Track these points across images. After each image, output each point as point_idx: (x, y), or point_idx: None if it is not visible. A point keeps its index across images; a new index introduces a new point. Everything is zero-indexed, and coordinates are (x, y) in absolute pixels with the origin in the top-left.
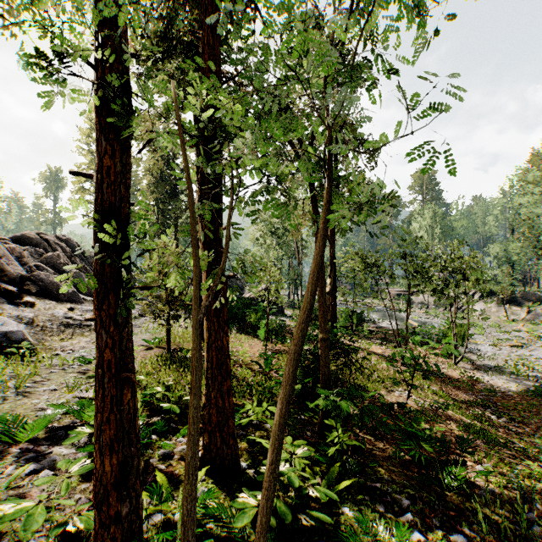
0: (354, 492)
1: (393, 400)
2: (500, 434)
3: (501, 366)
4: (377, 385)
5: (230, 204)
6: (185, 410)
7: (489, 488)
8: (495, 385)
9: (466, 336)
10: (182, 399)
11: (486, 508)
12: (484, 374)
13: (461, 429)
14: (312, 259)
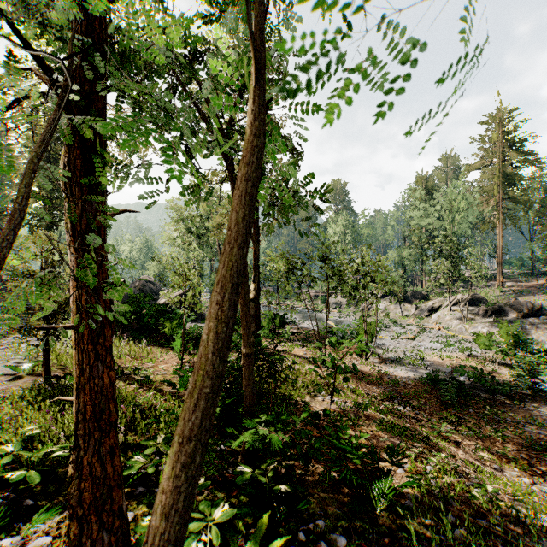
0: (285, 545)
1: (317, 406)
2: (408, 425)
3: (401, 357)
4: (301, 392)
5: (46, 131)
6: (56, 469)
7: (412, 494)
8: (399, 376)
9: (374, 333)
10: (50, 456)
11: (414, 521)
12: (389, 367)
13: (380, 428)
14: (226, 254)
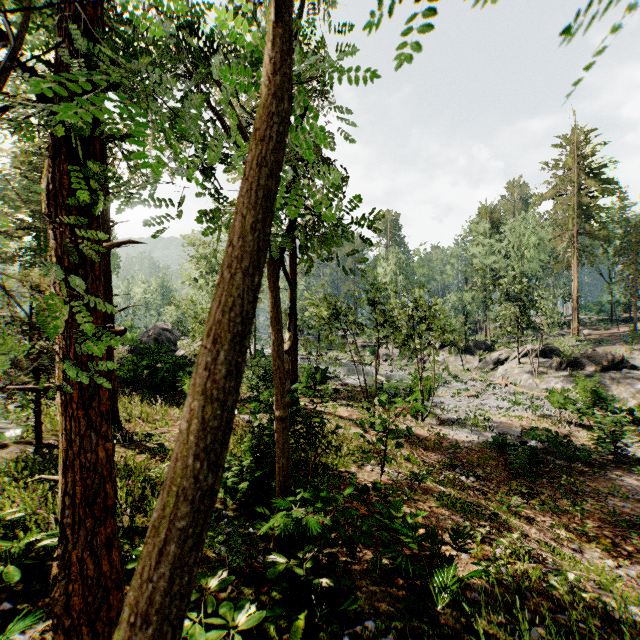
0: None
1: (365, 477)
2: (472, 498)
3: (463, 418)
4: (346, 460)
5: None
6: (43, 562)
7: (480, 585)
8: (460, 440)
9: (432, 390)
10: (35, 547)
11: (483, 619)
12: (449, 429)
13: (439, 504)
14: (225, 285)
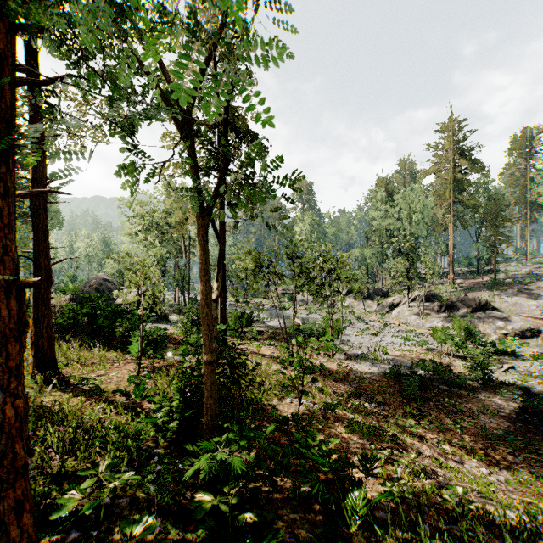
0: None
1: (285, 409)
2: (375, 422)
3: (366, 353)
4: (268, 394)
5: None
6: None
7: (385, 503)
8: (364, 372)
9: (340, 330)
10: None
11: (390, 536)
12: (355, 363)
13: (349, 430)
14: None
